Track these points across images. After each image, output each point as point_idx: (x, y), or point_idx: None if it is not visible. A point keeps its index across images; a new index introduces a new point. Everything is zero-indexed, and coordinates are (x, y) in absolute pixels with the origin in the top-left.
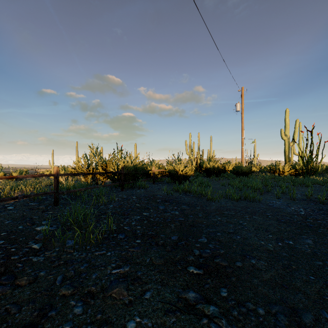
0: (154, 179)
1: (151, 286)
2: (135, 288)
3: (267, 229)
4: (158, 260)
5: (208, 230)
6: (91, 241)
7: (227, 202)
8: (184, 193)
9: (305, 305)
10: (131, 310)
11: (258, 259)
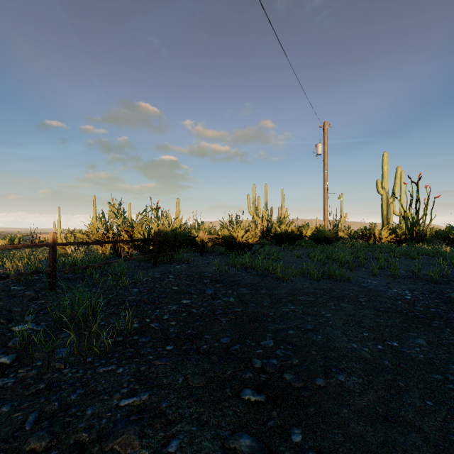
0: (201, 249)
1: (181, 427)
2: (153, 433)
3: (361, 324)
4: (196, 379)
5: (276, 327)
6: (95, 349)
7: (304, 283)
8: (243, 270)
9: (423, 453)
10: None
11: (349, 372)
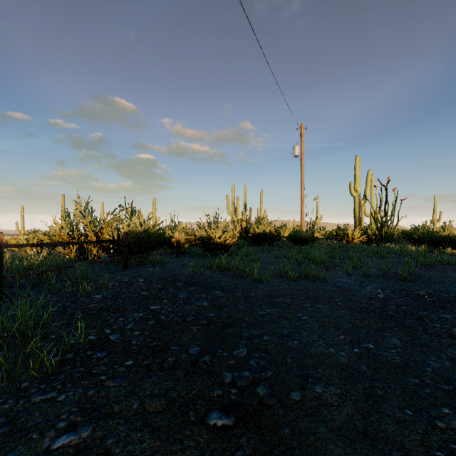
0: (177, 250)
1: None
2: None
3: (337, 325)
4: (155, 402)
5: (251, 333)
6: (32, 372)
7: (281, 283)
8: (220, 272)
9: None
10: None
11: (326, 382)
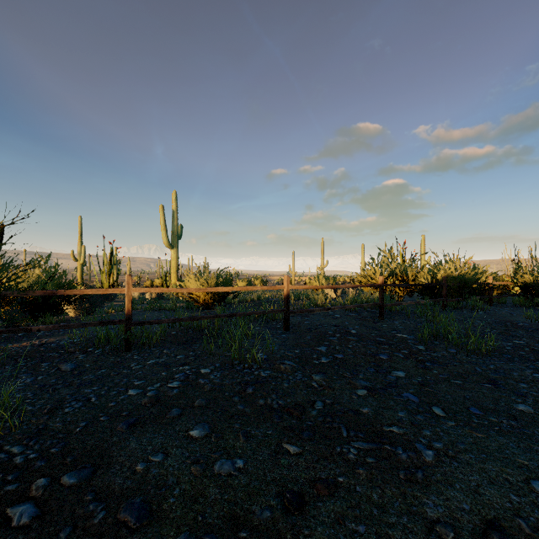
0: (490, 297)
1: None
2: None
3: None
4: None
5: None
6: (483, 350)
7: None
8: None
9: None
10: None
11: None
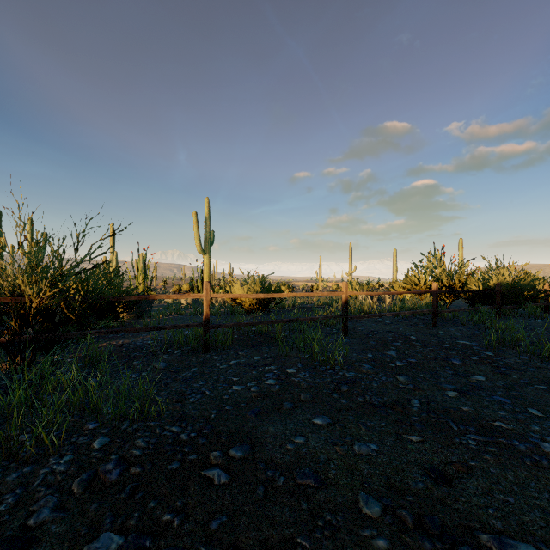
0: (546, 304)
1: None
2: None
3: None
4: None
5: None
6: None
7: None
8: None
9: None
10: None
11: None
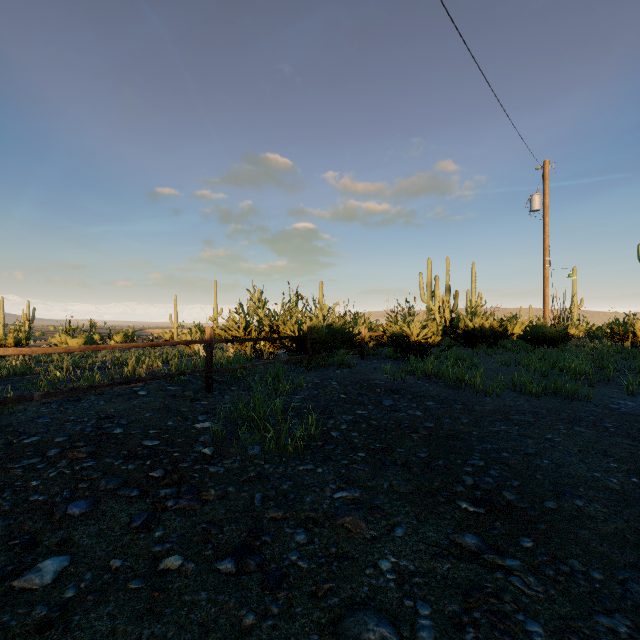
0: (363, 350)
1: (401, 520)
2: (376, 521)
3: (607, 453)
4: (402, 485)
5: (484, 447)
6: (289, 448)
7: (517, 399)
8: (425, 379)
9: None
10: (379, 548)
11: (589, 500)
